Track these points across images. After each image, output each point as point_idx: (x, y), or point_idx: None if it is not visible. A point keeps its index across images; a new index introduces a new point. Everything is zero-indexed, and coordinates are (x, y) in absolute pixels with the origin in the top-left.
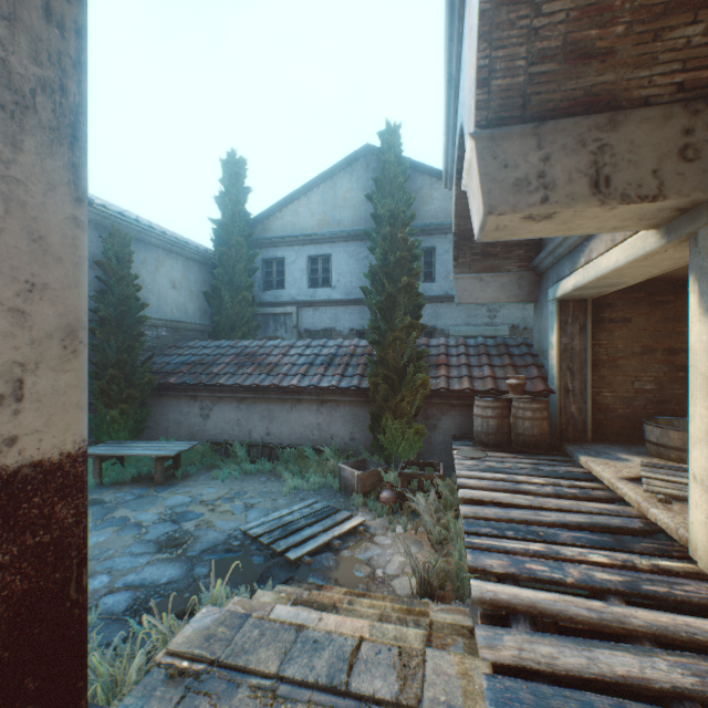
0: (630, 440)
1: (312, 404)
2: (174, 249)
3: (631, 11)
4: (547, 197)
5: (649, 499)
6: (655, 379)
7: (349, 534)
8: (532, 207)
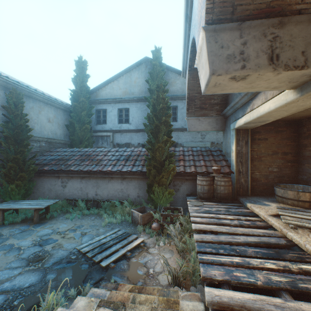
0: (267, 194)
1: (118, 179)
2: (49, 102)
3: None
4: (244, 65)
5: (286, 227)
6: (278, 166)
7: (135, 248)
8: (236, 71)
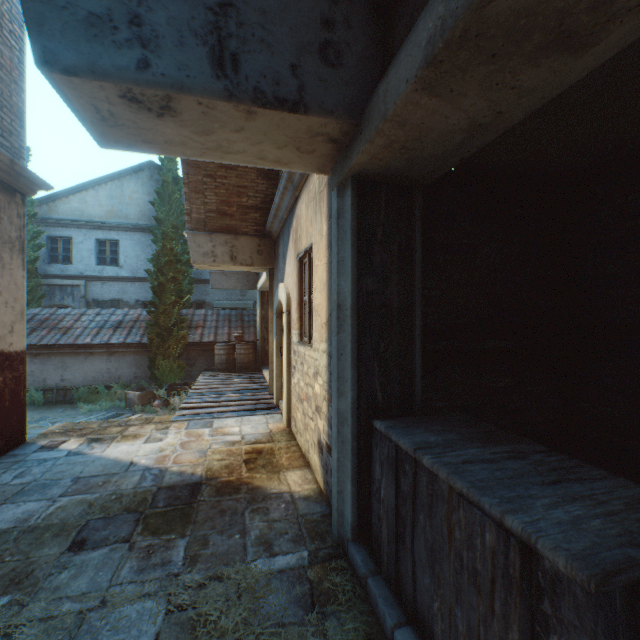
0: None
1: (103, 355)
2: None
3: (237, 205)
4: (216, 260)
5: None
6: None
7: None
8: (210, 263)
